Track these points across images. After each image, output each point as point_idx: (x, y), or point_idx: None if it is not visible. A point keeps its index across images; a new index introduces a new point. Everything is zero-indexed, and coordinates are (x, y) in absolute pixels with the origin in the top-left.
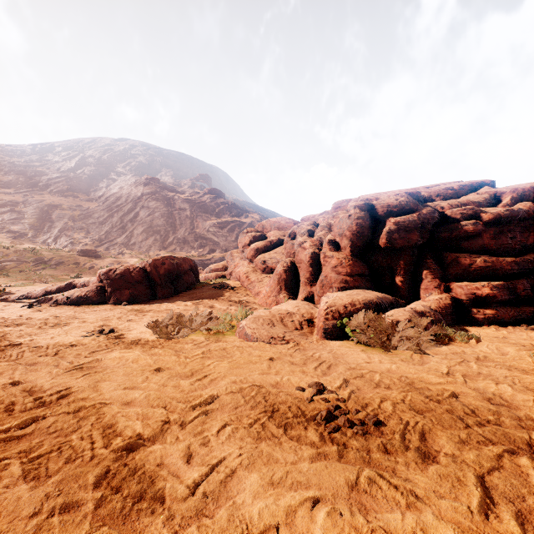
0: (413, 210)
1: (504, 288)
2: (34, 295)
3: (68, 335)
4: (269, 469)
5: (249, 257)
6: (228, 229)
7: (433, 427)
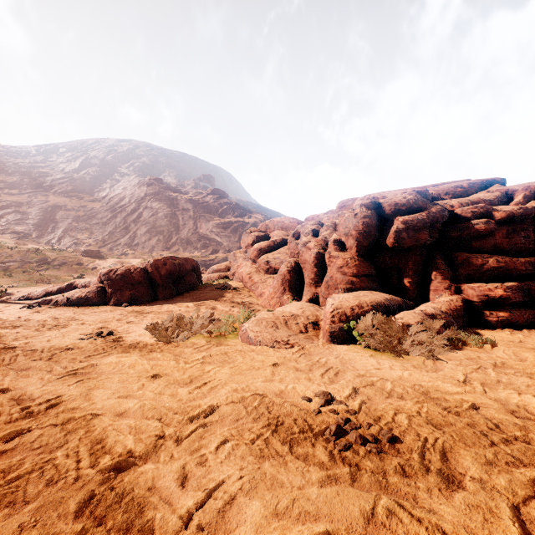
0: (422, 209)
1: (518, 289)
2: (35, 296)
3: (65, 337)
4: (273, 495)
5: (252, 257)
6: (231, 230)
7: (455, 445)
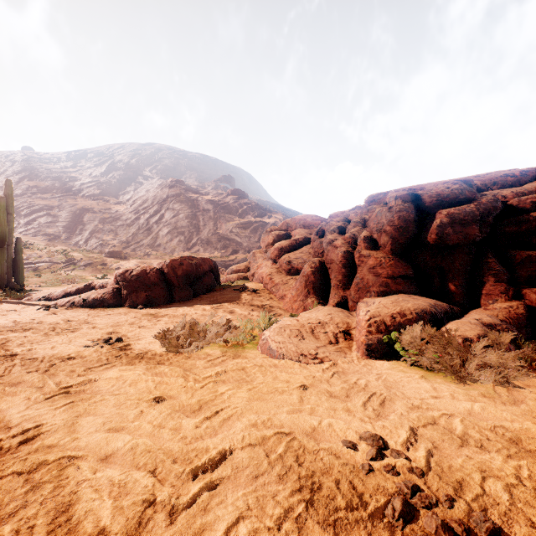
0: (469, 200)
1: None
2: (54, 297)
3: (71, 344)
4: None
5: (273, 257)
6: (251, 230)
7: None
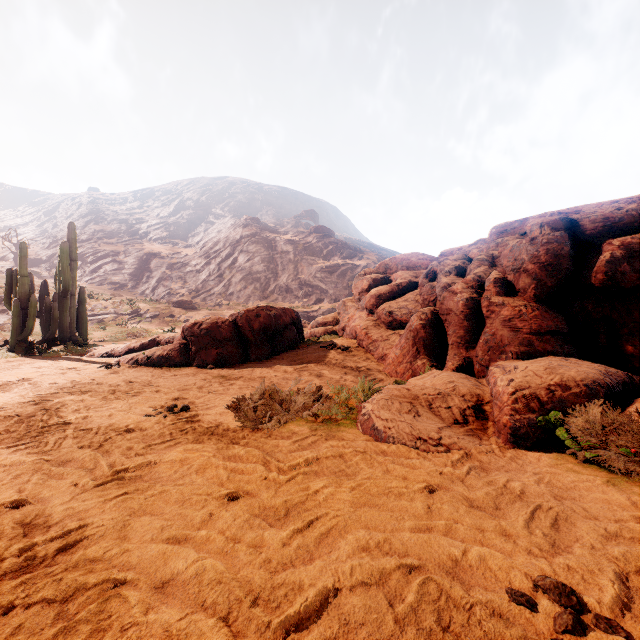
0: None
1: None
2: (117, 353)
3: (130, 411)
4: None
5: (369, 307)
6: (338, 274)
7: None
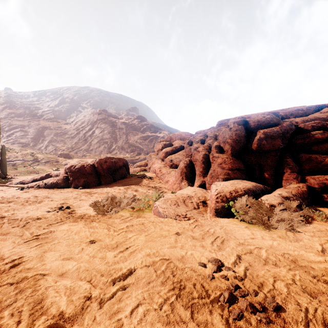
0: (276, 124)
1: None
2: (26, 182)
3: (38, 210)
4: None
5: (162, 157)
6: (148, 141)
7: None
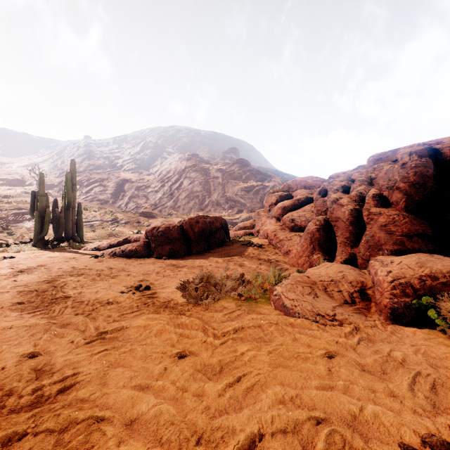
0: None
1: None
2: (102, 248)
3: (110, 289)
4: None
5: (277, 215)
6: (253, 192)
7: None
